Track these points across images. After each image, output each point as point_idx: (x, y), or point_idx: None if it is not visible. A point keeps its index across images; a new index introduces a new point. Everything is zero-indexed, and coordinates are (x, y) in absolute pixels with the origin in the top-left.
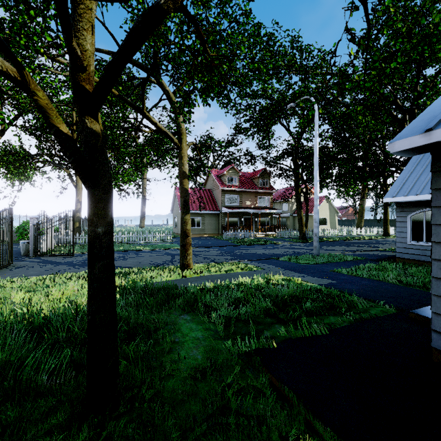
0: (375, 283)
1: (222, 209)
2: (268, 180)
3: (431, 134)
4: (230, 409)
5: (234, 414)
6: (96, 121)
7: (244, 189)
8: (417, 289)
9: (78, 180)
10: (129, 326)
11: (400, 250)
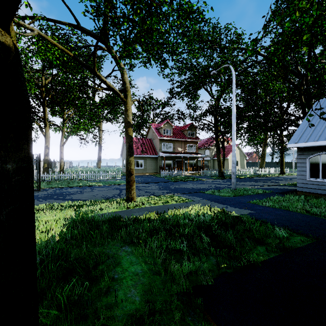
0: (287, 213)
1: (159, 153)
2: (194, 132)
3: None
4: None
5: None
6: (5, 32)
7: (176, 138)
8: (322, 218)
9: (46, 131)
10: (69, 264)
11: (300, 185)
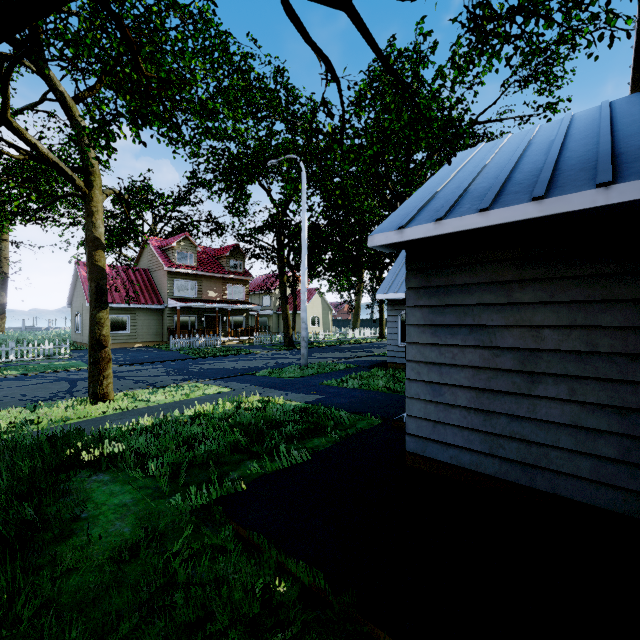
0: (366, 393)
1: (168, 301)
2: (242, 261)
3: (403, 232)
4: (177, 584)
5: (183, 586)
6: None
7: (205, 272)
8: (403, 395)
9: None
10: None
11: (391, 354)
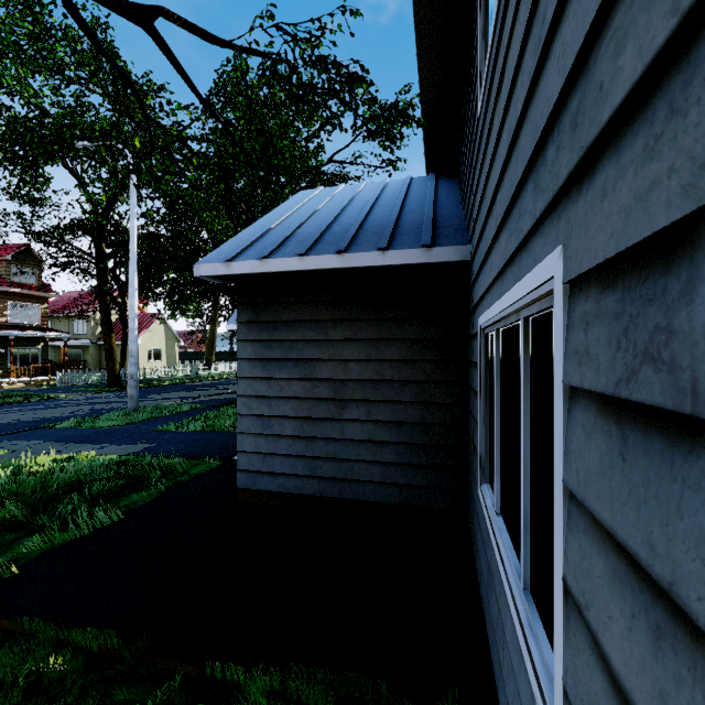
0: (209, 435)
1: None
2: (36, 270)
3: (231, 266)
4: None
5: None
6: None
7: None
8: None
9: None
10: None
11: None
